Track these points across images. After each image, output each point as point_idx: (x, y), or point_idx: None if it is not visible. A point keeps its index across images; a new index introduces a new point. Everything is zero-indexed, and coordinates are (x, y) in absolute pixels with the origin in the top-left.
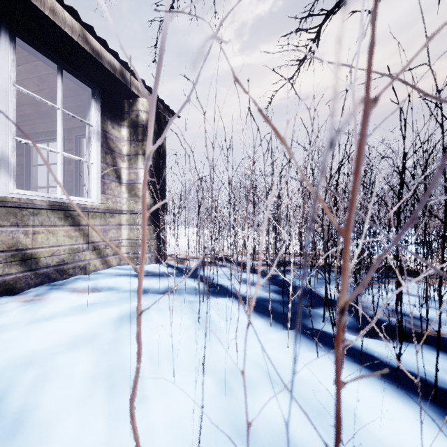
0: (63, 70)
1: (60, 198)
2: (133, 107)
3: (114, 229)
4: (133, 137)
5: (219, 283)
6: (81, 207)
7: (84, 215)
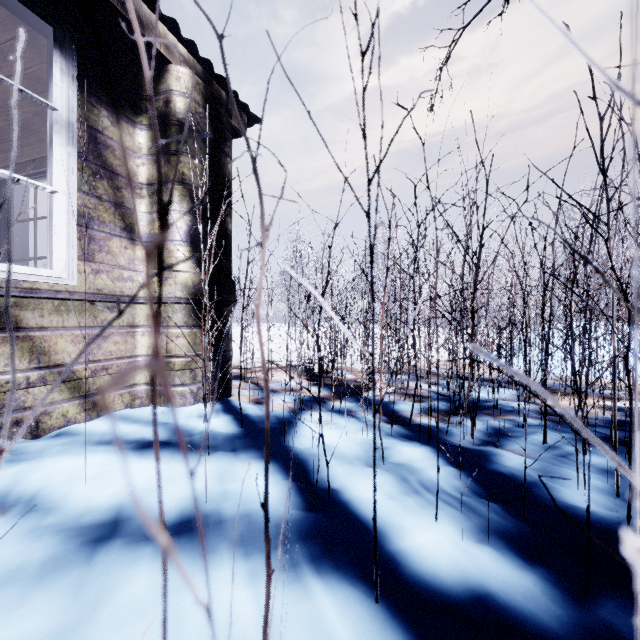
0: None
1: None
2: (160, 86)
3: (119, 335)
4: None
5: (334, 485)
6: (20, 288)
7: (34, 306)
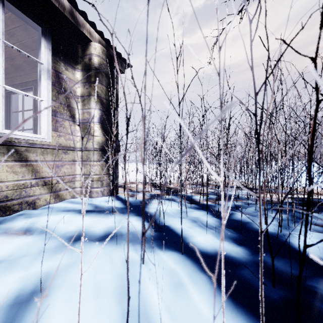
0: (7, 2)
1: (1, 133)
2: (86, 51)
3: (68, 165)
4: (86, 80)
5: (166, 224)
6: (28, 143)
7: (33, 151)
